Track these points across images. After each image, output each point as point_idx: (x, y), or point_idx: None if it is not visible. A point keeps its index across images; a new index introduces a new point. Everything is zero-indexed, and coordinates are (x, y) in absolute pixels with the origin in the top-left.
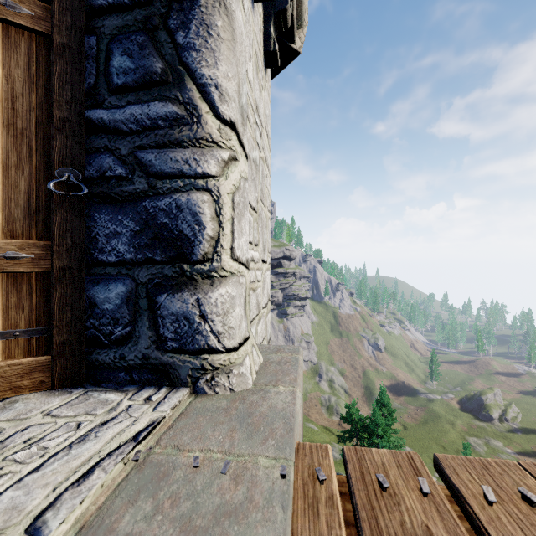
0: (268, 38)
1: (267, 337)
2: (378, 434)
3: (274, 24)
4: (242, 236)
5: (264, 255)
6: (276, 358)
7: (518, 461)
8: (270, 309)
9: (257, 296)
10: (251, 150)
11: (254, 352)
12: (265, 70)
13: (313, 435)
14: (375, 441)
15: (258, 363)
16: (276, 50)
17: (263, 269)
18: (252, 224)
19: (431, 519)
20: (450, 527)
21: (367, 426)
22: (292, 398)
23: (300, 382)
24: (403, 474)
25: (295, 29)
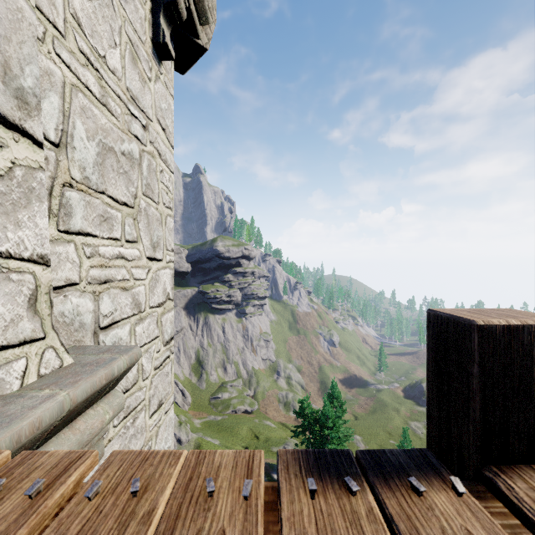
0: (157, 29)
1: (164, 337)
2: (329, 426)
3: (165, 15)
4: (21, 229)
5: (154, 252)
6: (92, 359)
7: (189, 450)
8: (171, 308)
9: (135, 295)
10: (118, 142)
11: (49, 354)
12: (159, 62)
13: (270, 432)
14: (326, 433)
15: (54, 365)
16: (166, 42)
17: (152, 267)
18: (120, 219)
19: (0, 524)
20: (9, 530)
21: (318, 419)
22: (41, 402)
23: (83, 383)
24: (44, 476)
25: (196, 24)
